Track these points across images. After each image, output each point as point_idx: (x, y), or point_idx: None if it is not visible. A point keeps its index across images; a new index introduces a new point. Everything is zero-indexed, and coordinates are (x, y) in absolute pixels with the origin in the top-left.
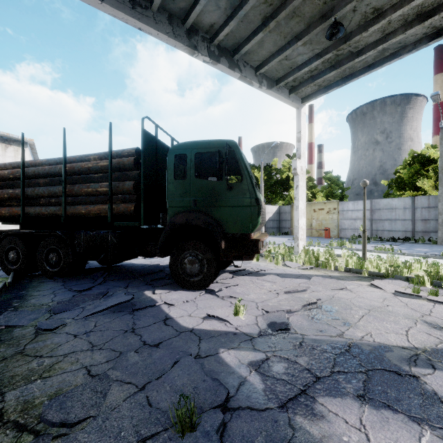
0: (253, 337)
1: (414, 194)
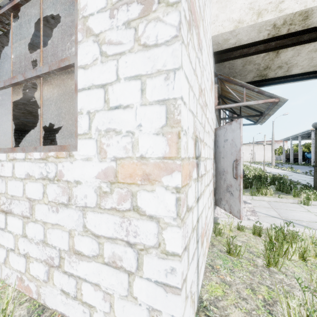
0: None
1: None
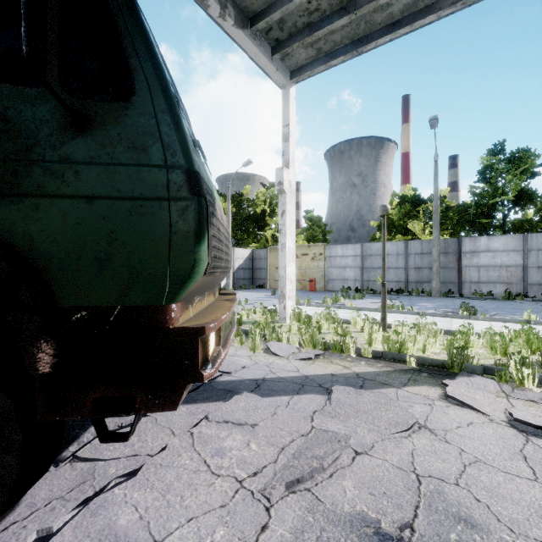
0: None
1: (404, 238)
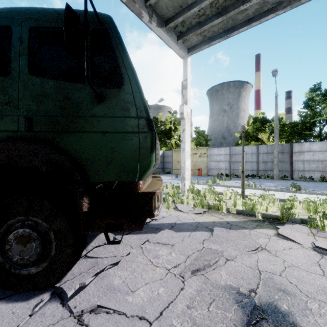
0: None
1: (256, 143)
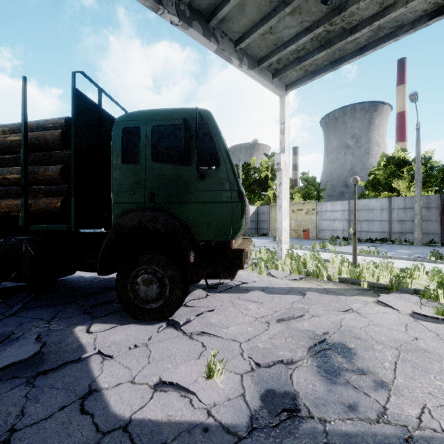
0: (239, 438)
1: (389, 195)
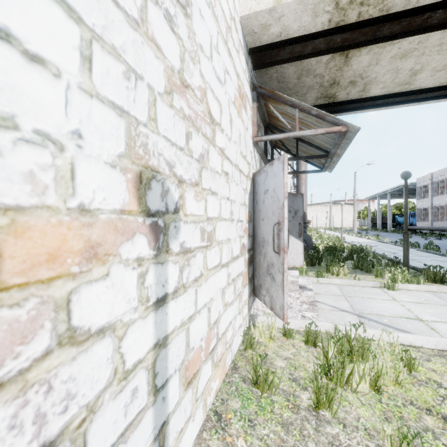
0: None
1: None
